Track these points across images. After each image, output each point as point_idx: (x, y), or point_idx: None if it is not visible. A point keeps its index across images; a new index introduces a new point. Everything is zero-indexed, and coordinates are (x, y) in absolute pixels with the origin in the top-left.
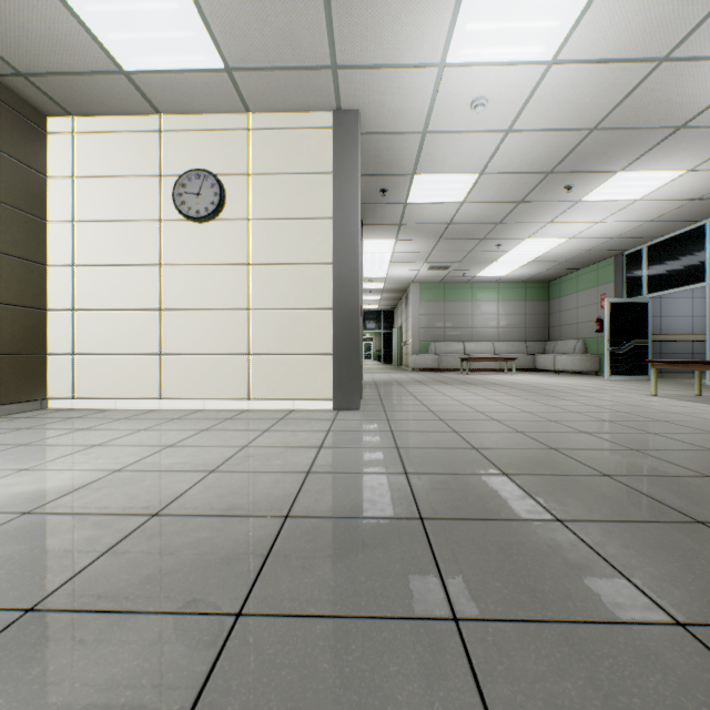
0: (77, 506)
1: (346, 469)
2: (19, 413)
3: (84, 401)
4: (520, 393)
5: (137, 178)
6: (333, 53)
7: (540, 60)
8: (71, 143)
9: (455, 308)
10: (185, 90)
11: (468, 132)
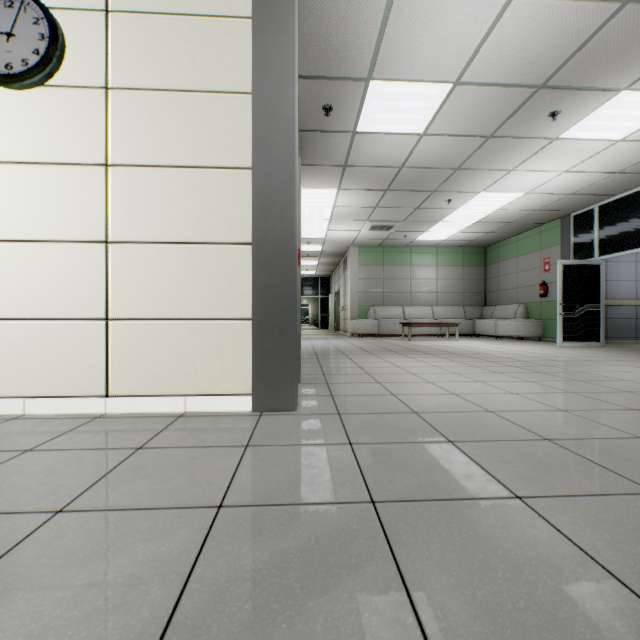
0: None
1: None
2: None
3: None
4: (498, 367)
5: None
6: None
7: None
8: None
9: (394, 273)
10: None
11: None
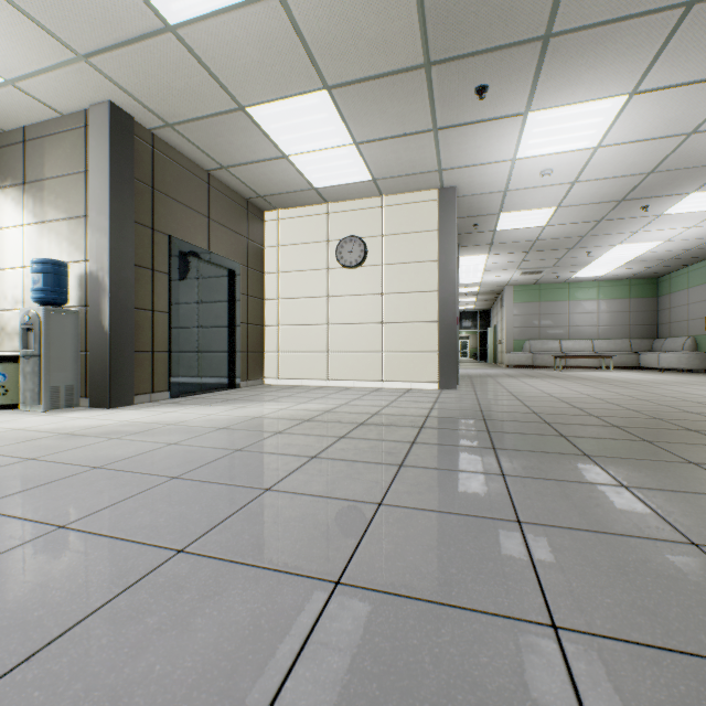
0: (343, 411)
1: (450, 409)
2: (255, 385)
3: (284, 380)
4: (596, 384)
5: (314, 244)
6: (439, 165)
7: (587, 147)
8: (277, 226)
9: (551, 308)
10: (346, 191)
11: (541, 186)
